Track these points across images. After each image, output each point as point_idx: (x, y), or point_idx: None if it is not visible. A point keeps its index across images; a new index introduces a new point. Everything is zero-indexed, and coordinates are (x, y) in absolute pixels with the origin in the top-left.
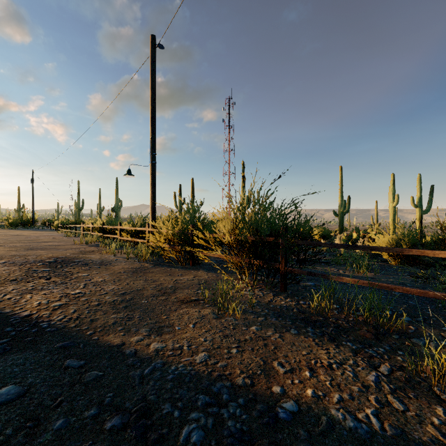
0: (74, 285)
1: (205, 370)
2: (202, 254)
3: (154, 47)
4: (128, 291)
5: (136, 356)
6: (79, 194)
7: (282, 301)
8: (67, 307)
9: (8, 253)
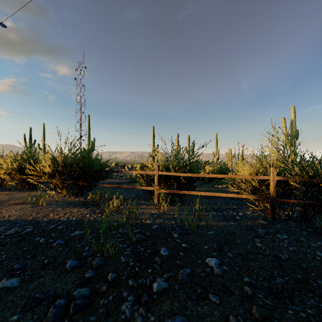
0: None
1: (15, 219)
2: (36, 180)
3: None
4: None
5: None
6: None
7: (77, 199)
8: None
9: None
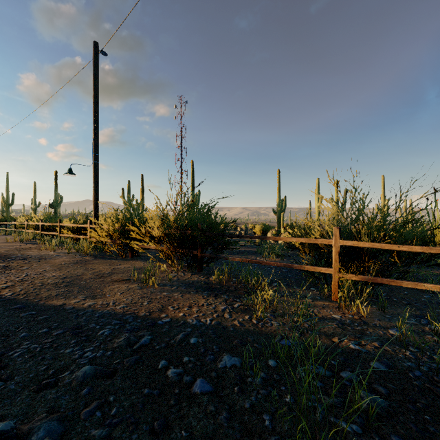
0: (16, 274)
1: (122, 311)
2: (140, 246)
3: (96, 53)
4: (69, 276)
5: (74, 309)
6: (8, 188)
7: (196, 278)
8: (14, 287)
9: None
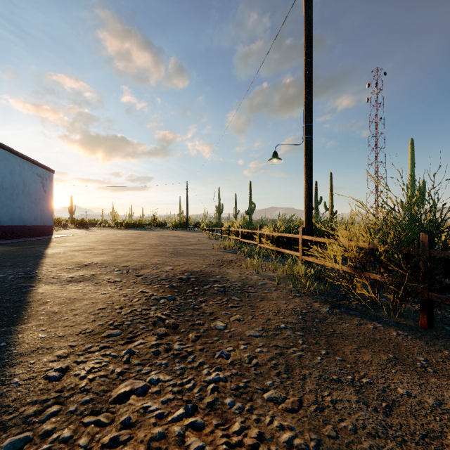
0: (198, 371)
1: None
2: None
3: None
4: None
5: None
6: (219, 200)
7: None
8: None
9: (152, 259)
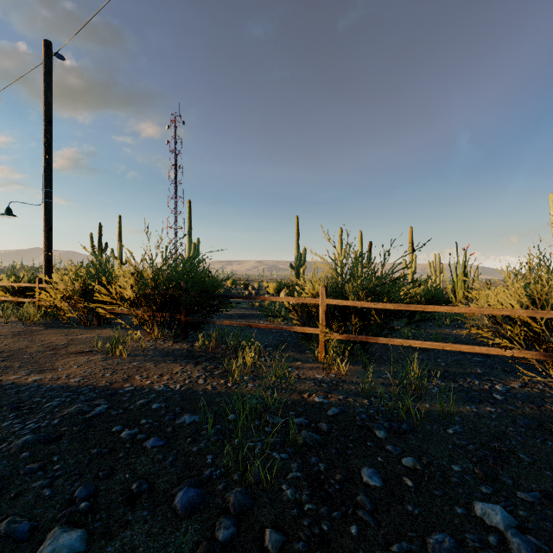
0: None
1: (77, 384)
2: (109, 311)
3: (49, 56)
4: (7, 350)
5: (14, 385)
6: None
7: (178, 346)
8: None
9: None
